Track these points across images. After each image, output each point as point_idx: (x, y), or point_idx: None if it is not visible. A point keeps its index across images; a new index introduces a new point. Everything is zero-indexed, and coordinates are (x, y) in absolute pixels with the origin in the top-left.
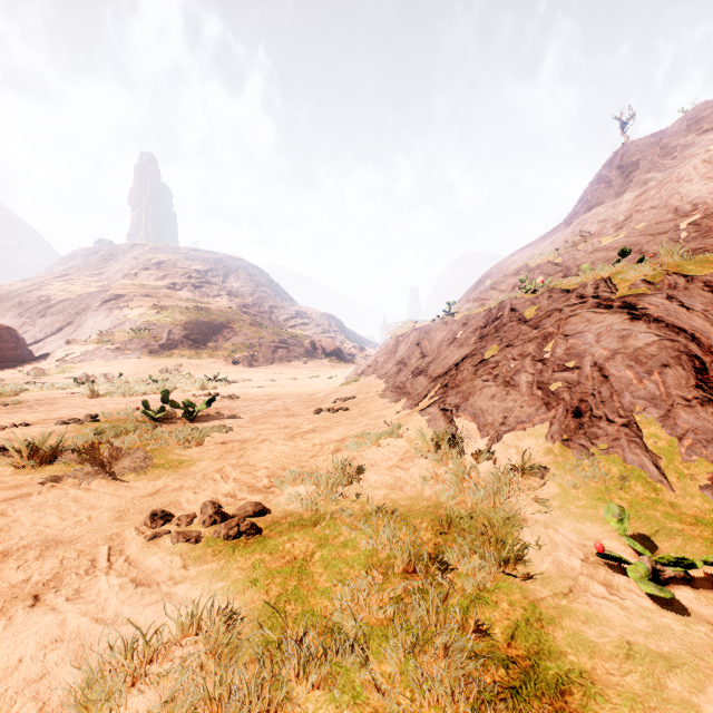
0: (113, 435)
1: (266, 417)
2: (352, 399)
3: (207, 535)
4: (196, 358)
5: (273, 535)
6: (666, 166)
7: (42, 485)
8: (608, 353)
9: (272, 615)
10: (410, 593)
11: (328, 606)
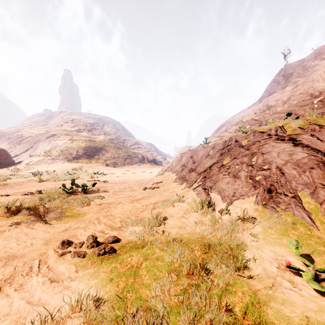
0: (47, 200)
1: (120, 191)
2: (161, 183)
3: (89, 253)
4: (89, 163)
5: (122, 253)
6: (305, 75)
7: (10, 226)
8: (284, 162)
9: (119, 300)
10: (191, 286)
11: (148, 294)
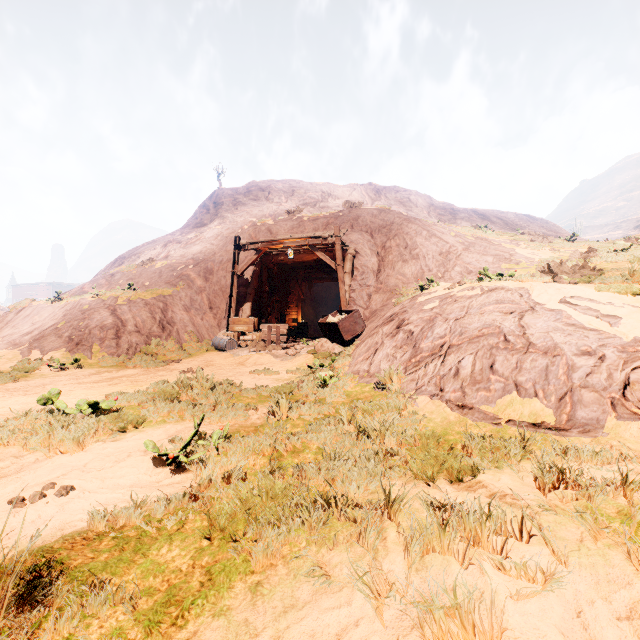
0: None
1: None
2: None
3: None
4: None
5: None
6: (234, 212)
7: None
8: (95, 326)
9: None
10: None
11: None
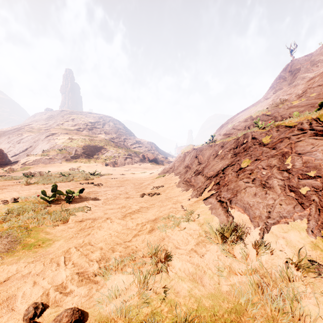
0: (15, 214)
1: (113, 199)
2: (162, 187)
3: None
4: (88, 163)
5: None
6: (314, 70)
7: None
8: None
9: None
10: None
11: None
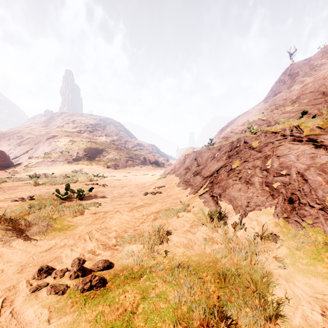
0: (37, 208)
1: (119, 197)
2: (163, 187)
3: (71, 286)
4: (90, 165)
5: (113, 287)
6: (312, 74)
7: None
8: (305, 166)
9: None
10: None
11: None
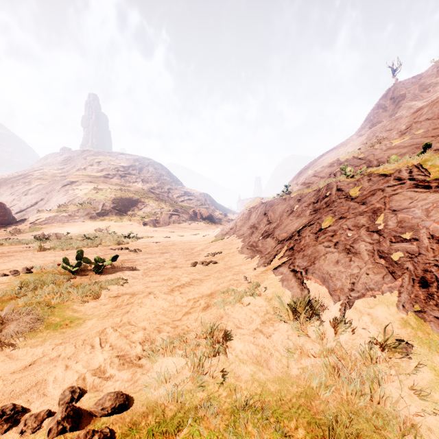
0: (31, 288)
1: (156, 269)
2: (219, 253)
3: None
4: (119, 221)
5: None
6: (424, 97)
7: None
8: None
9: None
10: None
11: None
